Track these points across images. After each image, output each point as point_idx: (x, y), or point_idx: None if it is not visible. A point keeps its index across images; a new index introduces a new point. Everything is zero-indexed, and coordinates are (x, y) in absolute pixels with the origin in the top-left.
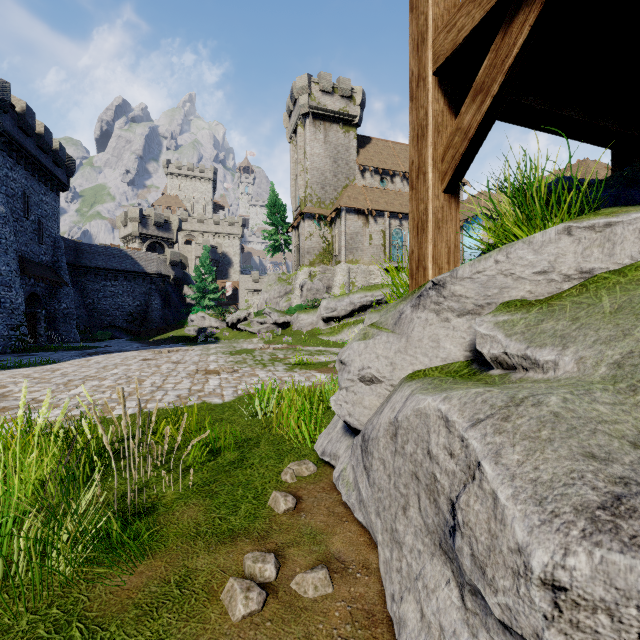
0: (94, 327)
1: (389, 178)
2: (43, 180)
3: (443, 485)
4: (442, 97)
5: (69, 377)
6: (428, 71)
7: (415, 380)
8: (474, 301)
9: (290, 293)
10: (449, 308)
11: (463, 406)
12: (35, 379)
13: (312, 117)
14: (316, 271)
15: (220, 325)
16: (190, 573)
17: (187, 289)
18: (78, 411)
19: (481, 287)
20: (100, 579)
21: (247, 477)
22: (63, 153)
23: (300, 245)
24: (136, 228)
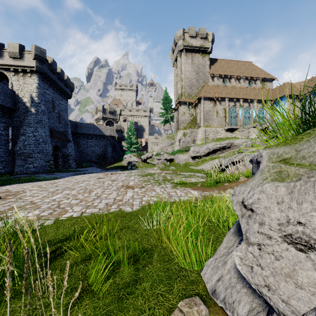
0: (83, 161)
1: (228, 80)
2: (60, 94)
3: None
4: None
5: (57, 187)
6: None
7: None
8: None
9: (173, 144)
10: None
11: None
12: (41, 188)
13: (185, 51)
14: (187, 132)
15: (138, 160)
16: None
17: (123, 143)
18: (47, 212)
19: None
20: None
21: (137, 314)
22: (69, 81)
23: (178, 119)
24: (101, 114)
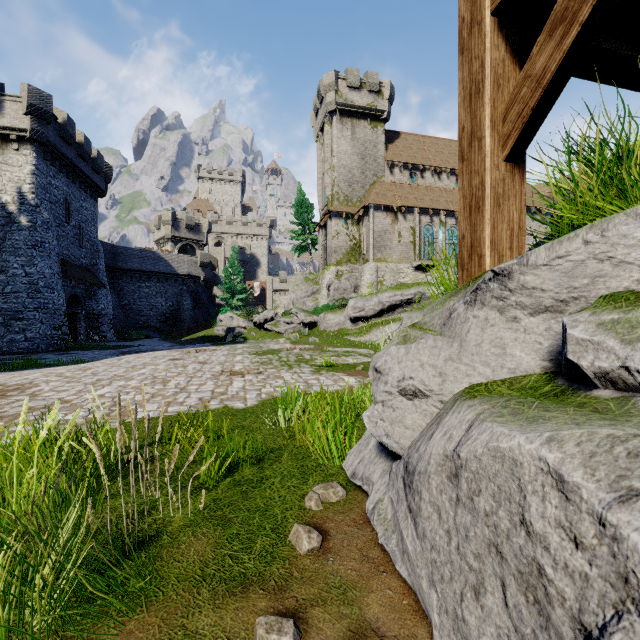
0: (130, 327)
1: (419, 173)
2: (83, 187)
3: (561, 591)
4: (503, 42)
5: (98, 376)
6: (485, 11)
7: (477, 398)
8: (554, 295)
9: (317, 293)
10: (518, 304)
11: (590, 459)
12: (66, 378)
13: (339, 114)
14: (343, 270)
15: (248, 325)
16: (188, 638)
17: (216, 290)
18: (99, 413)
19: (564, 276)
20: (80, 639)
21: (266, 501)
22: (101, 161)
23: (327, 244)
24: (169, 231)
